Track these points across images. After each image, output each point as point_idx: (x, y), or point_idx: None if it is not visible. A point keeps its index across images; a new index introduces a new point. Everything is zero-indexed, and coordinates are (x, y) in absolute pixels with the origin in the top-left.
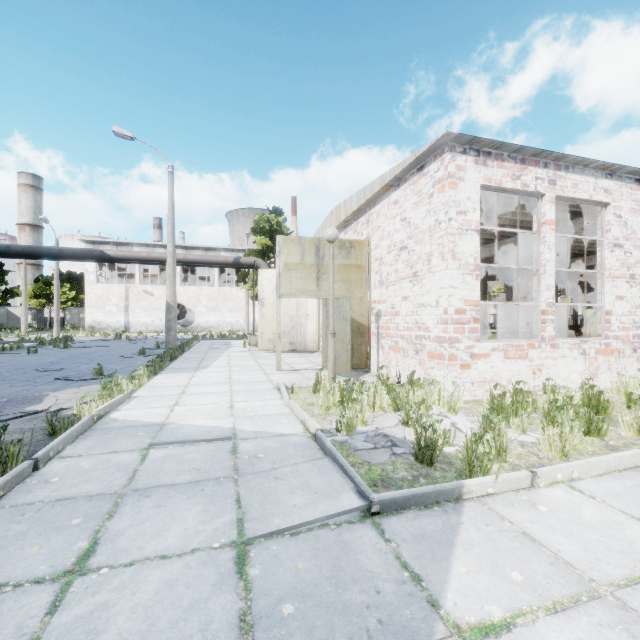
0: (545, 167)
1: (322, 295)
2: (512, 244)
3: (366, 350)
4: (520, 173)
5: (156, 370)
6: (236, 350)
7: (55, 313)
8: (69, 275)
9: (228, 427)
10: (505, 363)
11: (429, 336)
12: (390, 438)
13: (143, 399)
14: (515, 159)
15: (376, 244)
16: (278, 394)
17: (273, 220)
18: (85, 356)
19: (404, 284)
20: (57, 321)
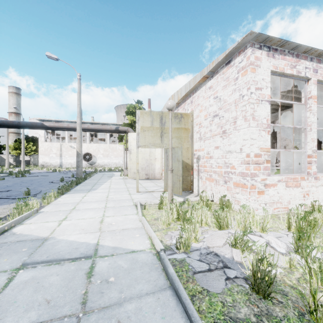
0: (311, 60)
1: (164, 146)
2: (276, 116)
3: (190, 179)
4: (295, 64)
5: (63, 192)
6: (116, 178)
7: (22, 158)
8: (33, 138)
9: (93, 243)
10: (286, 190)
11: (235, 172)
12: (221, 258)
13: (45, 214)
14: (292, 54)
15: (197, 115)
16: (135, 210)
17: (137, 107)
18: (29, 182)
19: (216, 138)
20: (23, 162)
